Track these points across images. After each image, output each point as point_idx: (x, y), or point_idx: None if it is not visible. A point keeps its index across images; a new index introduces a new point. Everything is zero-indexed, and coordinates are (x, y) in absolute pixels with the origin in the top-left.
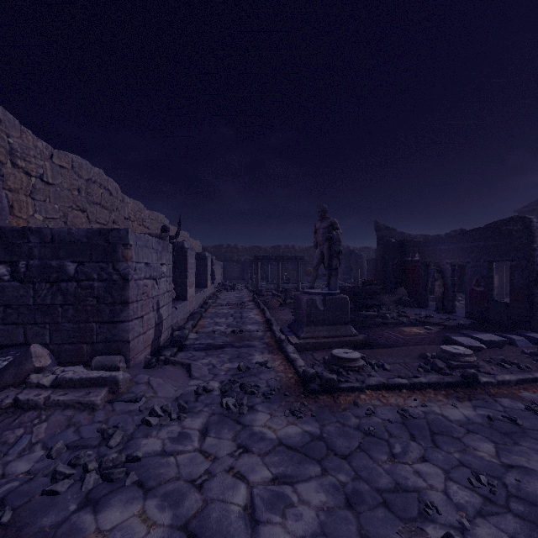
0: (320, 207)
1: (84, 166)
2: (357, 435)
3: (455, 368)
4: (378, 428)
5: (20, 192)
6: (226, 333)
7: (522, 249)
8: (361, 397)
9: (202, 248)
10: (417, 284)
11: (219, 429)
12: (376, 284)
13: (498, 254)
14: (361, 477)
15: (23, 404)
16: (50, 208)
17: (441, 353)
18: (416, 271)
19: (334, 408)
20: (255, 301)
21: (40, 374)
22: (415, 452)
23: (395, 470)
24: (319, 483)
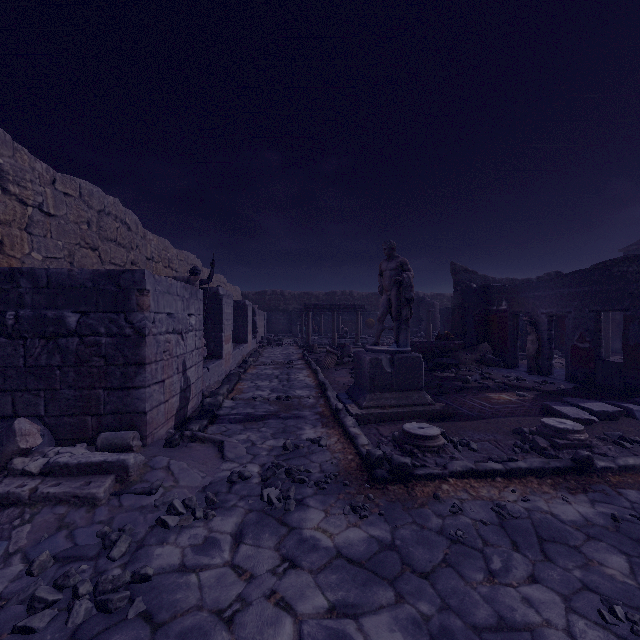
0: (387, 243)
1: (95, 194)
2: (441, 543)
3: (561, 448)
4: (468, 532)
5: (13, 225)
6: (269, 400)
7: (639, 295)
8: (442, 487)
9: (242, 295)
10: (504, 339)
11: (258, 534)
12: (452, 339)
13: (607, 302)
14: (449, 606)
15: (2, 499)
16: (51, 246)
17: (543, 428)
18: (503, 323)
19: (408, 504)
20: (305, 359)
21: (27, 457)
22: (521, 569)
23: (496, 596)
24: (394, 617)
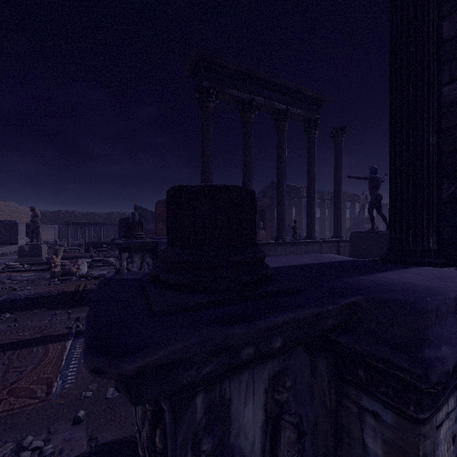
0: (30, 207)
1: None
2: None
3: None
4: None
5: None
6: None
7: None
8: (2, 274)
9: (40, 213)
10: None
11: None
12: None
13: None
14: None
15: None
16: None
17: None
18: None
19: None
20: None
21: None
22: None
23: None
24: None
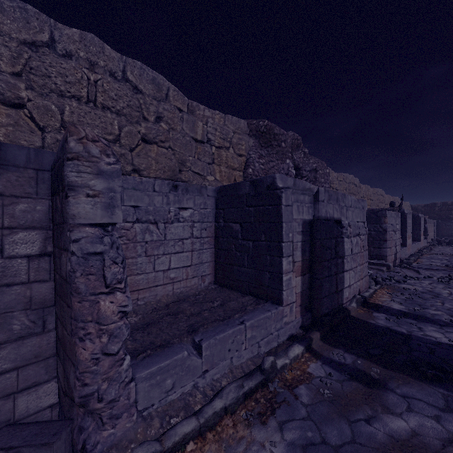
0: None
1: (347, 177)
2: None
3: None
4: None
5: None
6: (440, 266)
7: None
8: None
9: (411, 208)
10: None
11: (437, 284)
12: None
13: None
14: None
15: None
16: None
17: None
18: None
19: None
20: None
21: None
22: None
23: None
24: None
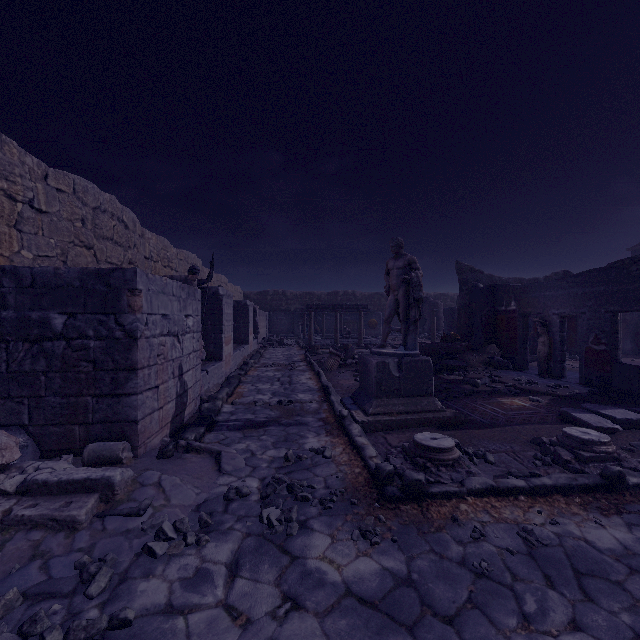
0: (394, 240)
1: (90, 191)
2: (464, 577)
3: (587, 461)
4: (494, 563)
5: (0, 222)
6: (271, 404)
7: None
8: (460, 507)
9: (243, 295)
10: (513, 340)
11: (256, 564)
12: (458, 340)
13: (625, 302)
14: None
15: None
16: (42, 244)
17: (565, 439)
18: (512, 324)
19: (423, 527)
20: (307, 361)
21: (3, 474)
22: (559, 611)
23: None
24: None
